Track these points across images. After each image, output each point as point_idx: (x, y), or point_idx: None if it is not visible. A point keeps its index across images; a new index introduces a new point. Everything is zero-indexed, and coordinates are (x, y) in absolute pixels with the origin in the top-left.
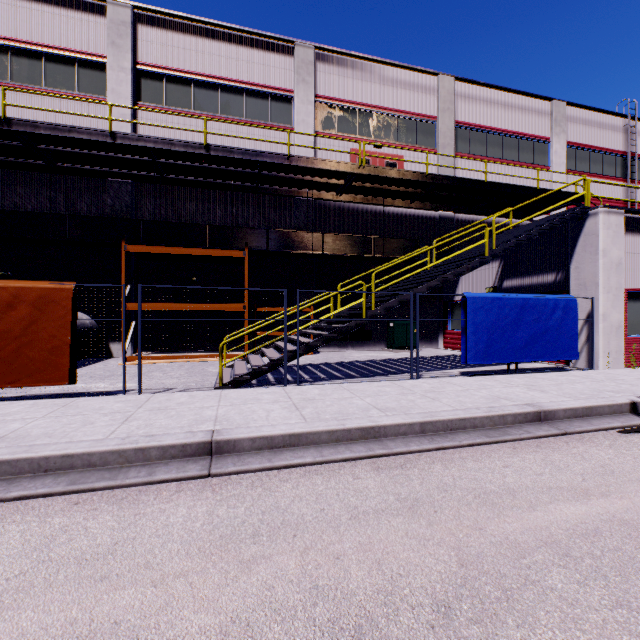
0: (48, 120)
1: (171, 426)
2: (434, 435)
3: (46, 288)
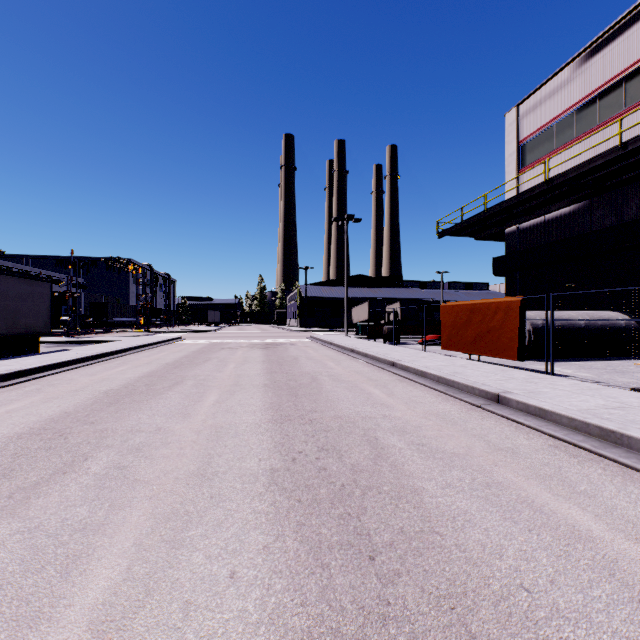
0: (599, 150)
1: (505, 386)
2: None
3: (508, 301)
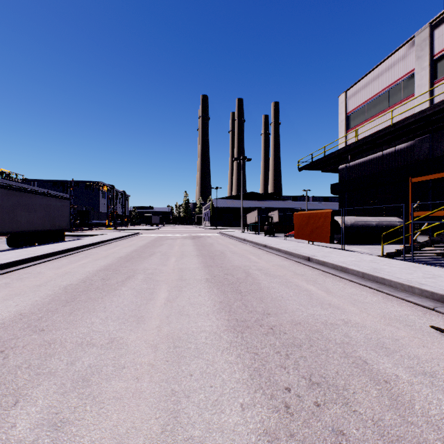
0: (389, 122)
1: (315, 254)
2: (364, 279)
3: (326, 212)
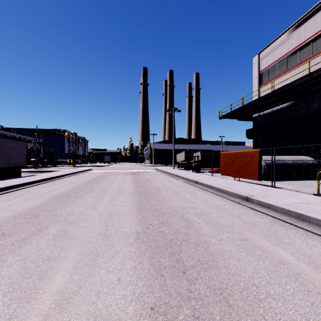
0: (299, 76)
1: (251, 193)
2: None
3: (253, 151)
